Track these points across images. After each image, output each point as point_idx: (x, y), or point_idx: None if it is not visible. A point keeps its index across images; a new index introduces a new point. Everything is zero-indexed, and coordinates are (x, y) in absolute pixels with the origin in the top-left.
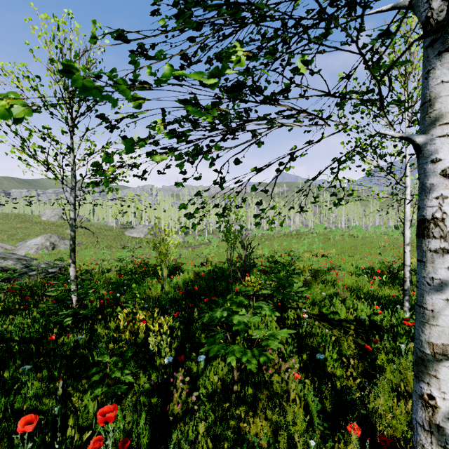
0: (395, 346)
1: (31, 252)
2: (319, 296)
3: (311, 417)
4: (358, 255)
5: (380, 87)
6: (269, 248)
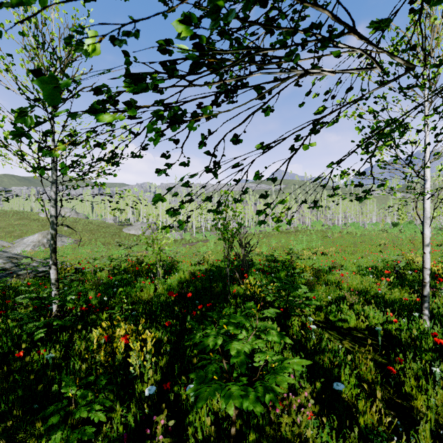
0: (423, 367)
1: (28, 250)
2: (324, 300)
3: None
4: (358, 253)
5: None
6: (267, 246)
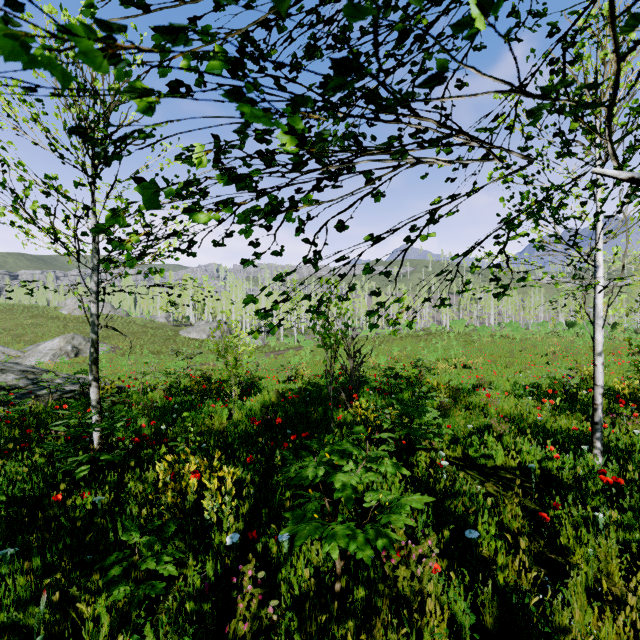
0: (586, 514)
1: (46, 361)
2: (463, 430)
3: (459, 638)
4: (515, 366)
5: (619, 73)
6: (386, 355)
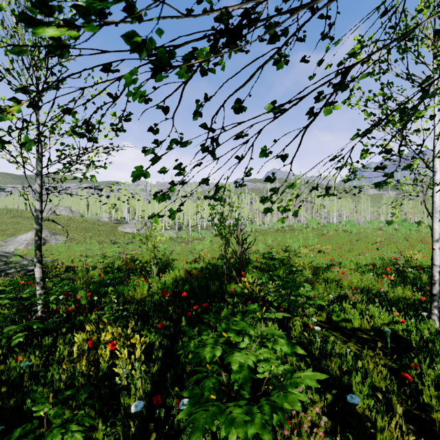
0: None
1: (21, 248)
2: (326, 299)
3: None
4: (355, 251)
5: None
6: (263, 243)
